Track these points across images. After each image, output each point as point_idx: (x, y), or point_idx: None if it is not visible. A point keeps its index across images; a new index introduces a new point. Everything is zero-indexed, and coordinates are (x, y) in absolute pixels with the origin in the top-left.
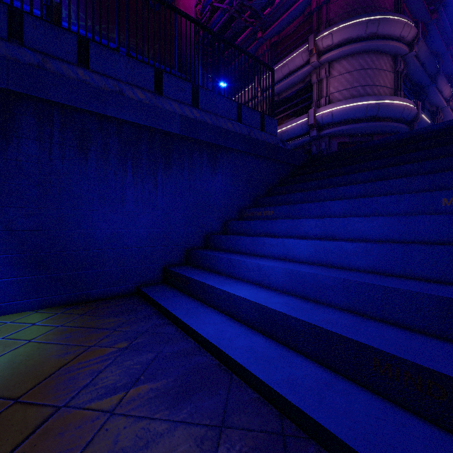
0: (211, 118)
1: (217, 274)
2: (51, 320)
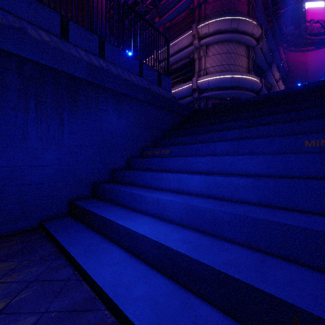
0: (116, 69)
1: (120, 206)
2: None
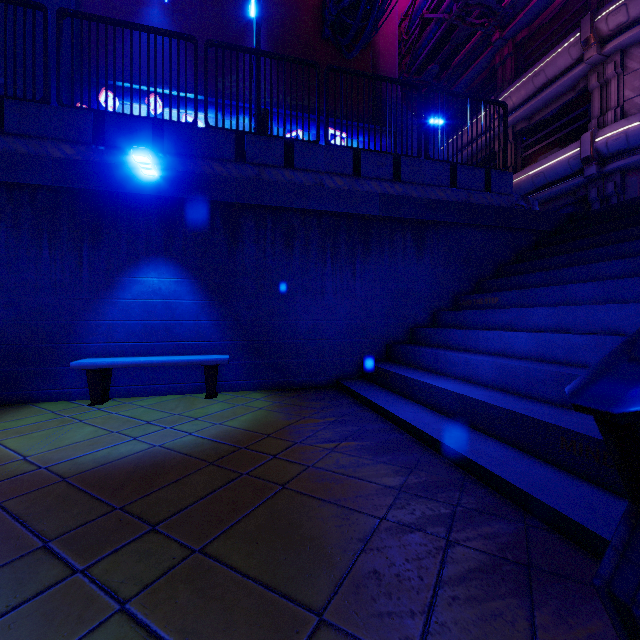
0: (416, 190)
1: (421, 370)
2: (269, 398)
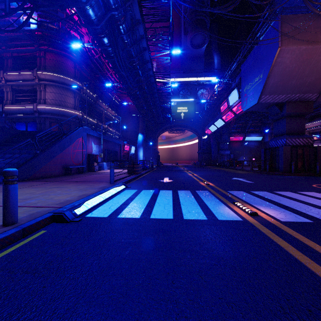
0: None
1: None
2: None
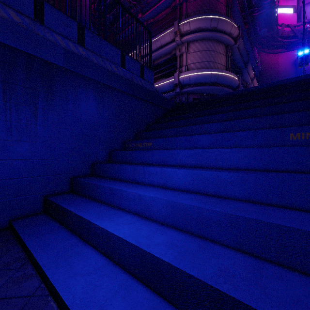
0: (97, 58)
1: (99, 203)
2: None
